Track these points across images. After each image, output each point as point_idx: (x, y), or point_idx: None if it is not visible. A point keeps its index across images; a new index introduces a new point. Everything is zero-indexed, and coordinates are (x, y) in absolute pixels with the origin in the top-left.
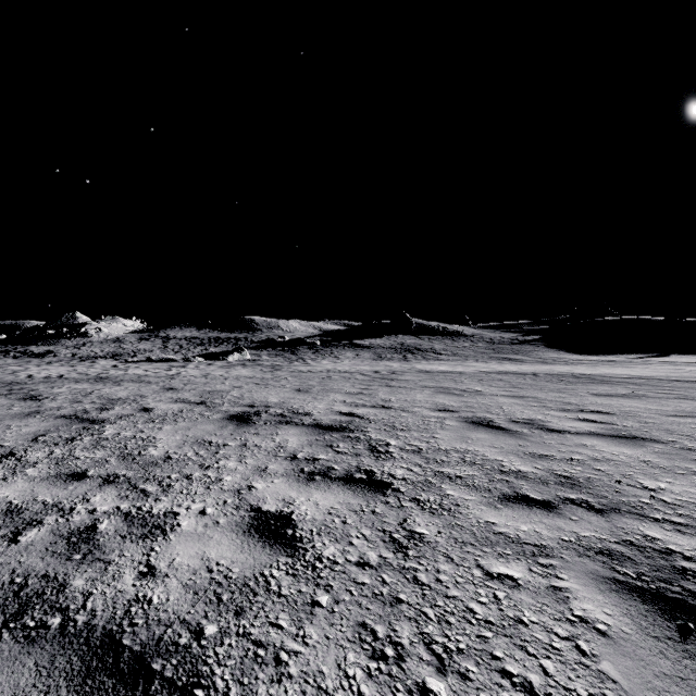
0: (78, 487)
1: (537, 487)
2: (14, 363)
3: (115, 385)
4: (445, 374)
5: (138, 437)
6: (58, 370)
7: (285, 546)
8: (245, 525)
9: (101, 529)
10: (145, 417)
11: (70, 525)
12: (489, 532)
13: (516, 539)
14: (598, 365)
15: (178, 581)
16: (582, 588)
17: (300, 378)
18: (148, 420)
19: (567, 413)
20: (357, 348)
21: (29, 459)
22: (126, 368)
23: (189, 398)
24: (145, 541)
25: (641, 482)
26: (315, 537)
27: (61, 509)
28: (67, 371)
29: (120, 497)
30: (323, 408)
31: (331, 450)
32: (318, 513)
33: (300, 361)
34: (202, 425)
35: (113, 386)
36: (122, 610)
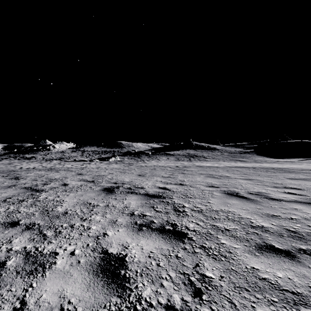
0: (10, 232)
1: (277, 239)
2: (17, 162)
3: (56, 172)
4: (209, 167)
5: (55, 200)
6: (34, 165)
7: (117, 286)
8: (95, 265)
9: (7, 265)
10: (63, 188)
11: None
12: (256, 278)
13: (277, 286)
14: (284, 163)
15: None
16: None
17: (141, 169)
18: (64, 190)
19: (277, 189)
20: (167, 155)
21: None
22: (64, 164)
23: (87, 179)
24: (29, 276)
25: None
26: (138, 278)
27: None
28: (38, 165)
29: (29, 239)
30: (150, 184)
31: (153, 210)
32: (142, 256)
33: (142, 161)
34: (89, 193)
35: (55, 172)
36: None
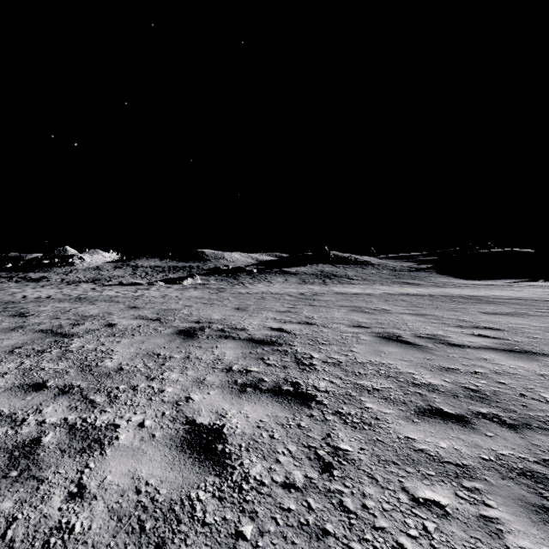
0: (35, 398)
1: (449, 401)
2: (15, 286)
3: (90, 304)
4: (357, 295)
5: (98, 350)
6: (48, 292)
7: (214, 463)
8: (178, 439)
9: (44, 442)
10: (108, 331)
11: (16, 438)
12: (410, 449)
13: (437, 458)
14: (481, 288)
15: (105, 504)
16: (513, 519)
17: (239, 299)
18: (110, 334)
19: (463, 329)
20: (286, 274)
21: (1, 370)
22: (102, 290)
23: (147, 315)
24: (82, 455)
25: (543, 396)
26: (244, 453)
27: (13, 420)
28: (55, 292)
29: (69, 408)
30: (257, 324)
31: (262, 363)
32: (247, 427)
33: (240, 285)
34: (154, 339)
35: (88, 305)
36: (41, 541)
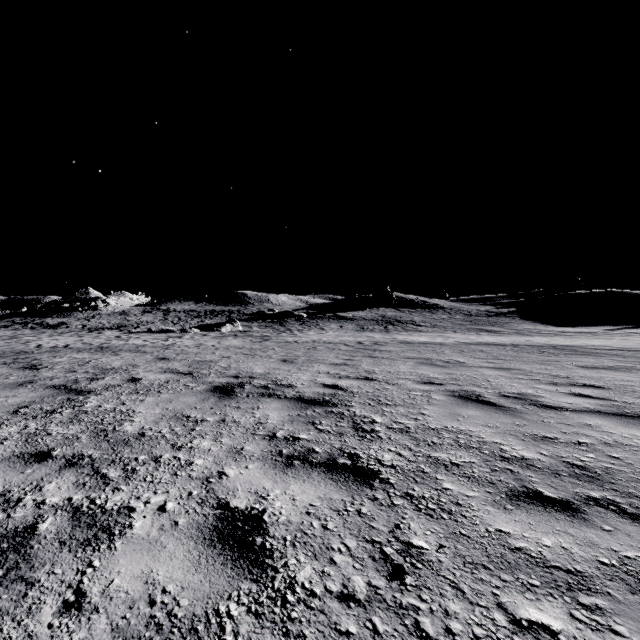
0: (37, 471)
1: (549, 480)
2: (30, 334)
3: (113, 355)
4: (426, 345)
5: (118, 410)
6: (66, 340)
7: (251, 563)
8: (207, 529)
9: (41, 530)
10: (131, 387)
11: (7, 524)
12: (504, 547)
13: (540, 561)
14: (575, 337)
15: (108, 620)
16: None
17: (286, 349)
18: (133, 391)
19: (558, 387)
20: (341, 320)
21: (1, 434)
22: (128, 338)
23: (178, 368)
24: (85, 549)
25: None
26: (289, 550)
27: (7, 500)
28: (74, 341)
29: (76, 485)
30: (307, 379)
31: (312, 428)
32: (294, 513)
33: (288, 332)
34: (185, 397)
35: (110, 356)
36: None
